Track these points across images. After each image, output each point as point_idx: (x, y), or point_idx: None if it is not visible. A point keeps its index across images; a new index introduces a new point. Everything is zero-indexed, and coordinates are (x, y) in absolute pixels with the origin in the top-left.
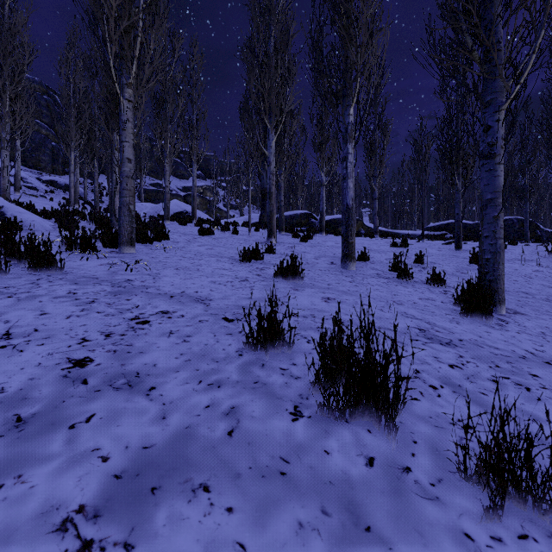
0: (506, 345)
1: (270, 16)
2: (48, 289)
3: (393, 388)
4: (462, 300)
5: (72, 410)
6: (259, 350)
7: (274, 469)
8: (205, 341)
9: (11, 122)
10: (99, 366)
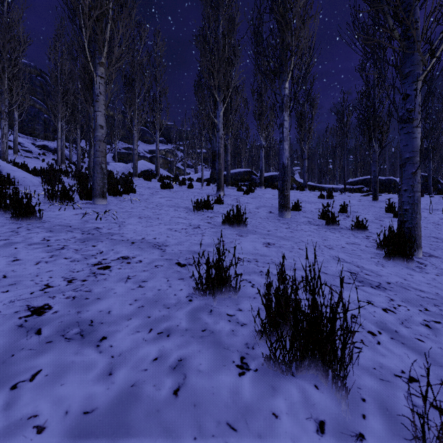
0: (430, 287)
1: (219, 8)
2: (25, 236)
3: (339, 341)
4: (384, 245)
5: (19, 365)
6: (207, 295)
7: (220, 440)
8: (159, 287)
9: (9, 97)
10: (56, 313)
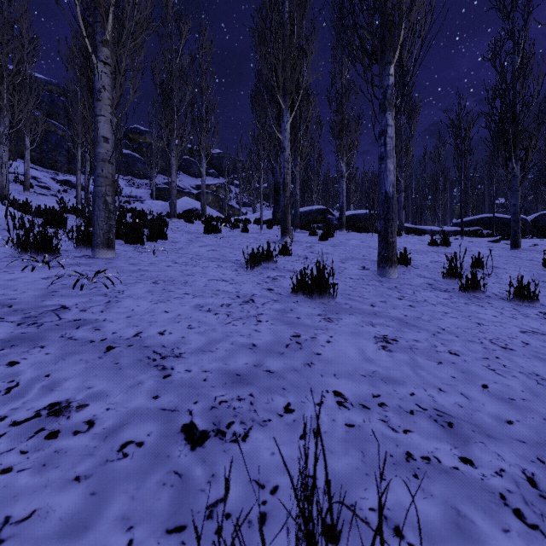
0: None
1: None
2: None
3: None
4: None
5: None
6: None
7: None
8: None
9: (10, 115)
10: None
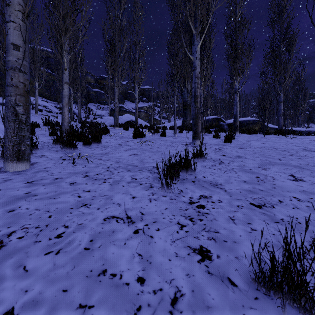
0: None
1: None
2: None
3: None
4: None
5: None
6: None
7: None
8: None
9: None
10: None
